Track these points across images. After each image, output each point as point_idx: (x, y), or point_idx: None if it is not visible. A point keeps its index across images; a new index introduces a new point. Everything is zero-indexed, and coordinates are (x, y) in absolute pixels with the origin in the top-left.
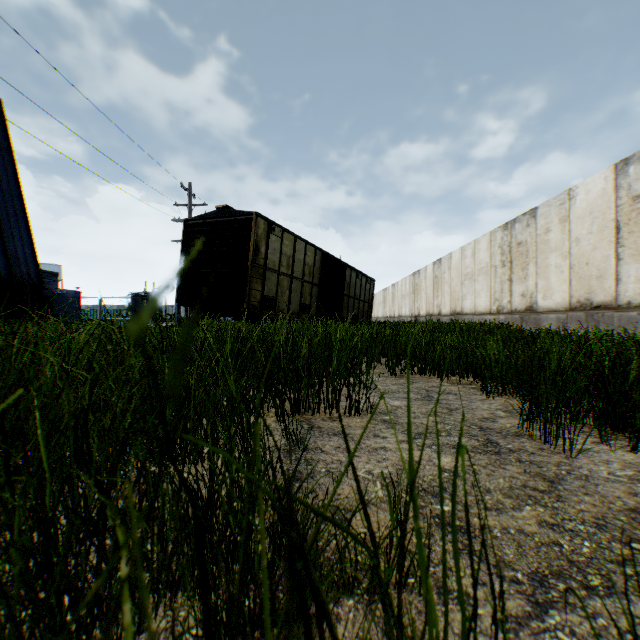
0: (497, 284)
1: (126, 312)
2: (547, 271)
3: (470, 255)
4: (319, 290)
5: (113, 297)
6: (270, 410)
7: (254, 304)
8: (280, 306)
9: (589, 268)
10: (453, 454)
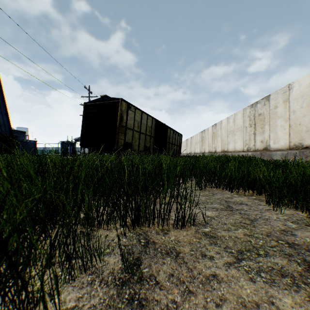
0: (247, 136)
1: (59, 151)
2: (276, 128)
3: (232, 121)
4: (154, 139)
5: (51, 143)
6: (117, 221)
7: (120, 146)
8: (134, 147)
9: (301, 126)
10: (287, 287)
